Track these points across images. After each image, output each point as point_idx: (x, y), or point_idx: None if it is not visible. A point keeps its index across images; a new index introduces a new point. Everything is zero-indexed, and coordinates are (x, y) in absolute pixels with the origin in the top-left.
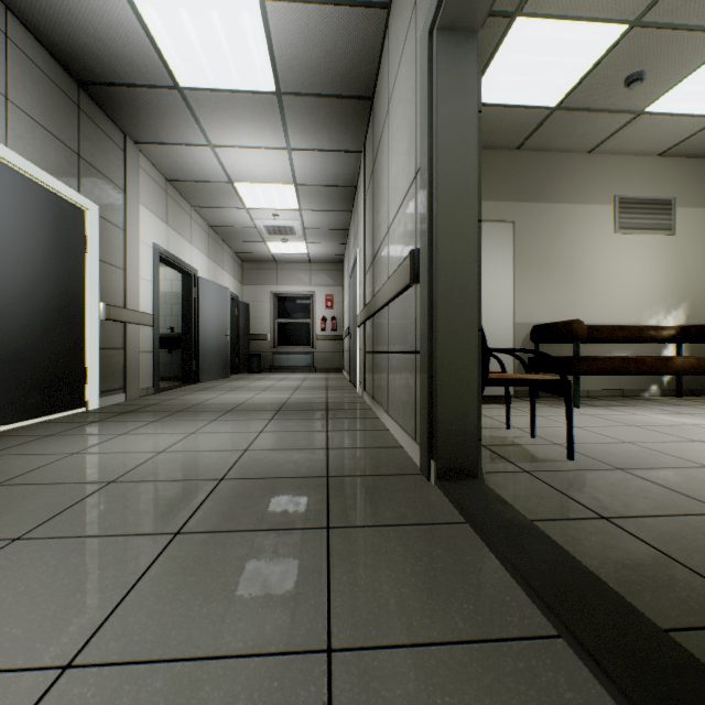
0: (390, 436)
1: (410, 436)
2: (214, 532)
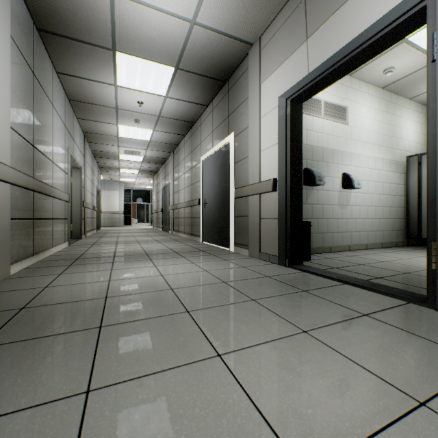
0: (62, 250)
1: (65, 242)
2: (112, 242)
